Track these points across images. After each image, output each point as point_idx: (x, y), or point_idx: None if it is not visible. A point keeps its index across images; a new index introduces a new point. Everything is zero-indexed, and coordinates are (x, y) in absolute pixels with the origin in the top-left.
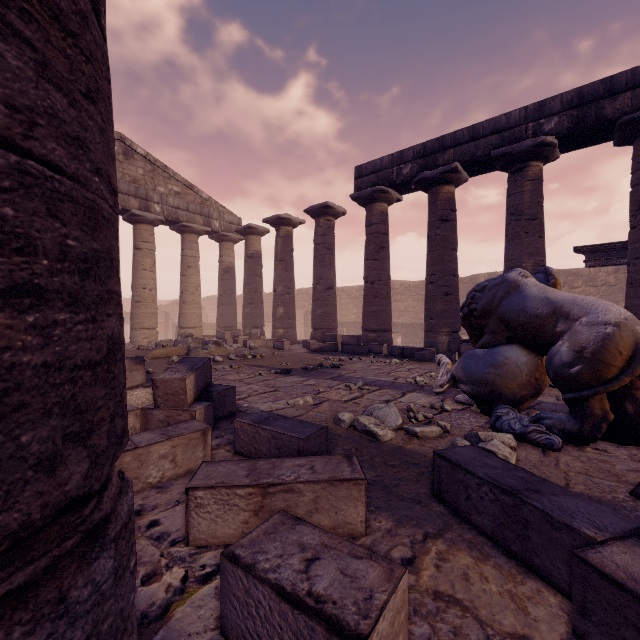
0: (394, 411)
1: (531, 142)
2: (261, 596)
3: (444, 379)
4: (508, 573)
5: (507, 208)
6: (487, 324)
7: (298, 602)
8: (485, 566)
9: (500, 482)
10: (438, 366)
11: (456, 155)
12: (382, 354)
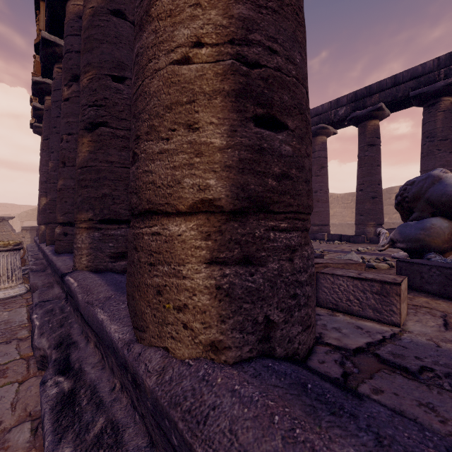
0: (355, 256)
1: (443, 83)
2: (341, 282)
3: (385, 242)
4: (451, 303)
5: (422, 133)
6: (416, 205)
7: (363, 278)
8: (437, 301)
9: (443, 266)
10: (370, 245)
11: (381, 98)
12: (324, 240)
